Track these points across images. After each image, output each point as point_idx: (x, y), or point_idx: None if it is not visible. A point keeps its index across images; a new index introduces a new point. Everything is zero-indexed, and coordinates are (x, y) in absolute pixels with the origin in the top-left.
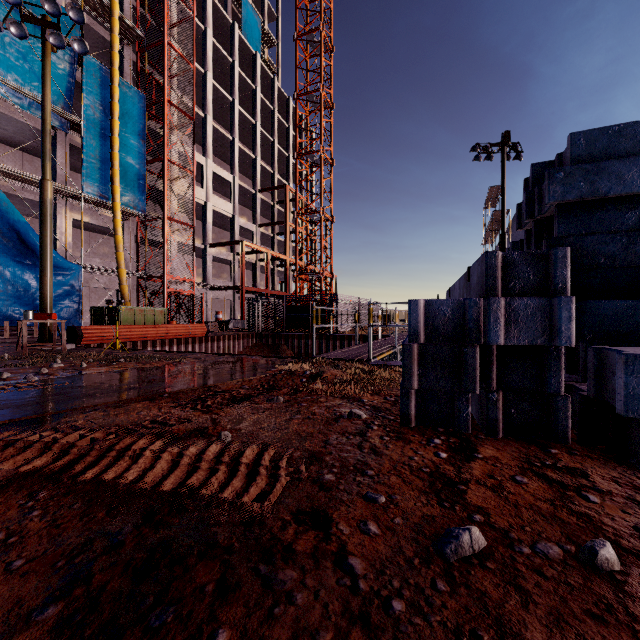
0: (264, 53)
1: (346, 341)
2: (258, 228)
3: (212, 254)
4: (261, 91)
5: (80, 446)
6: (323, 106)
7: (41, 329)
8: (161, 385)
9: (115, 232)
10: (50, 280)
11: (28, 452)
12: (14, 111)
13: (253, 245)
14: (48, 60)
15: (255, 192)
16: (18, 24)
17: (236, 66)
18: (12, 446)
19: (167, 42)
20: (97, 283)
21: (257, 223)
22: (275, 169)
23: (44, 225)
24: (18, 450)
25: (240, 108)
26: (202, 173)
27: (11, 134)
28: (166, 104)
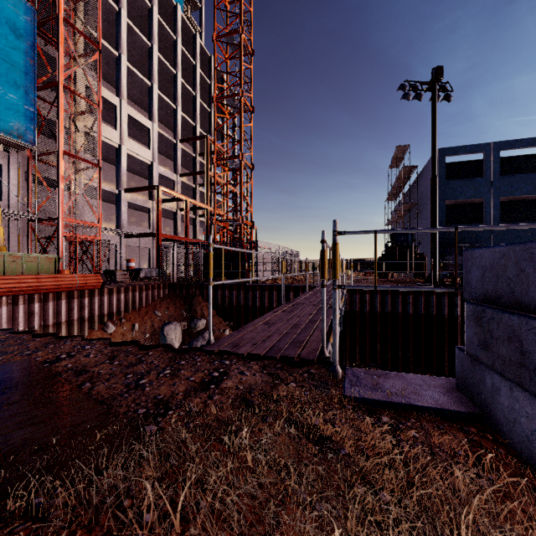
0: (187, 13)
1: (267, 292)
2: (179, 178)
3: (127, 200)
4: (184, 47)
5: None
6: (243, 52)
7: None
8: None
9: None
10: None
11: None
12: None
13: (171, 191)
14: None
15: (176, 142)
16: None
17: (155, 11)
18: None
19: None
20: None
21: (178, 172)
22: (197, 122)
23: None
24: None
25: (160, 55)
26: (115, 114)
27: None
28: (61, 21)
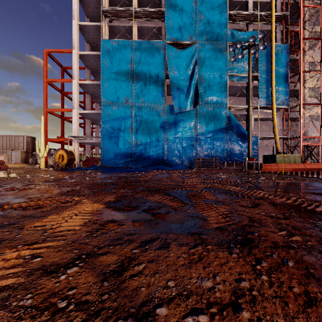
0: None
1: None
2: None
3: None
4: None
5: (299, 201)
6: None
7: (248, 164)
8: (319, 190)
9: (273, 119)
10: (251, 145)
11: (283, 198)
12: (233, 83)
13: None
14: (250, 60)
15: None
16: (241, 53)
17: None
18: (277, 196)
19: (302, 6)
20: (263, 144)
21: None
22: None
23: (249, 124)
24: (279, 197)
25: None
26: None
27: (232, 92)
28: (301, 41)
